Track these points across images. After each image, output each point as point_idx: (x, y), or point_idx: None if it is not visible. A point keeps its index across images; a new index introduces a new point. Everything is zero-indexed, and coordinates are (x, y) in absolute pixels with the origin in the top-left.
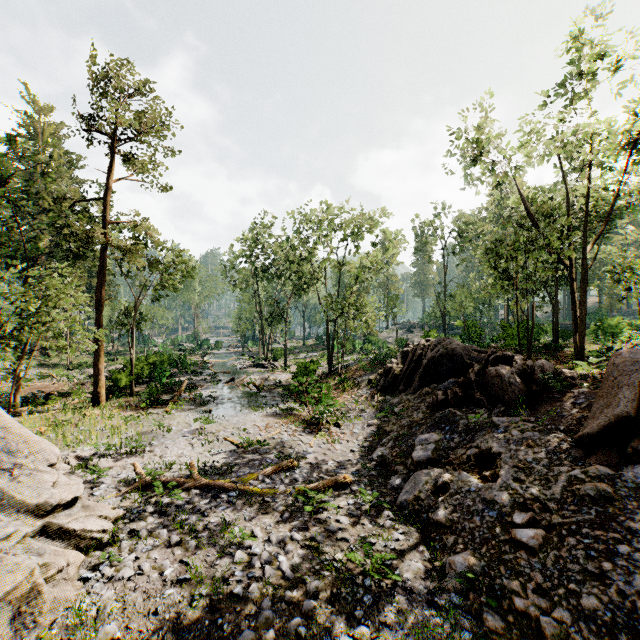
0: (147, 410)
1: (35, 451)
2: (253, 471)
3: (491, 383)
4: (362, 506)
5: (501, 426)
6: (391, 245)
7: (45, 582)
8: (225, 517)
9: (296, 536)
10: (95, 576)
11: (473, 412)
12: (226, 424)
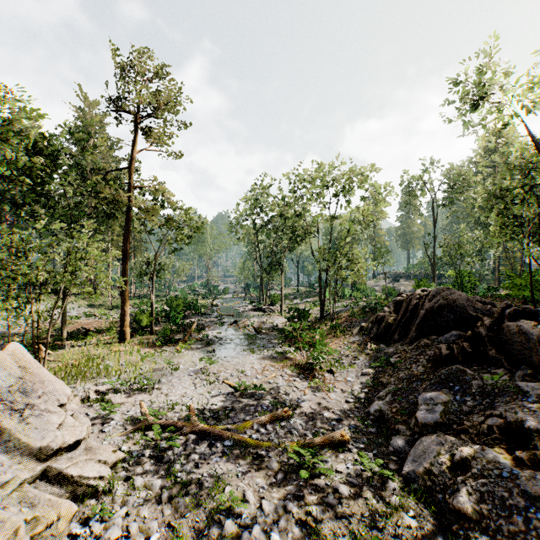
0: (161, 348)
1: (48, 391)
2: (248, 418)
3: (511, 340)
4: (363, 472)
5: (531, 393)
6: (381, 199)
7: (33, 537)
8: (218, 471)
9: (290, 507)
10: (84, 532)
11: (488, 372)
12: (227, 365)
